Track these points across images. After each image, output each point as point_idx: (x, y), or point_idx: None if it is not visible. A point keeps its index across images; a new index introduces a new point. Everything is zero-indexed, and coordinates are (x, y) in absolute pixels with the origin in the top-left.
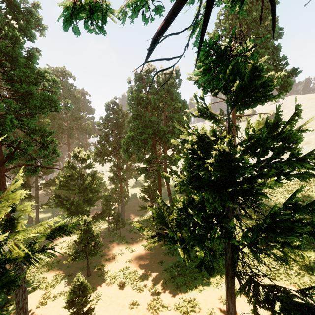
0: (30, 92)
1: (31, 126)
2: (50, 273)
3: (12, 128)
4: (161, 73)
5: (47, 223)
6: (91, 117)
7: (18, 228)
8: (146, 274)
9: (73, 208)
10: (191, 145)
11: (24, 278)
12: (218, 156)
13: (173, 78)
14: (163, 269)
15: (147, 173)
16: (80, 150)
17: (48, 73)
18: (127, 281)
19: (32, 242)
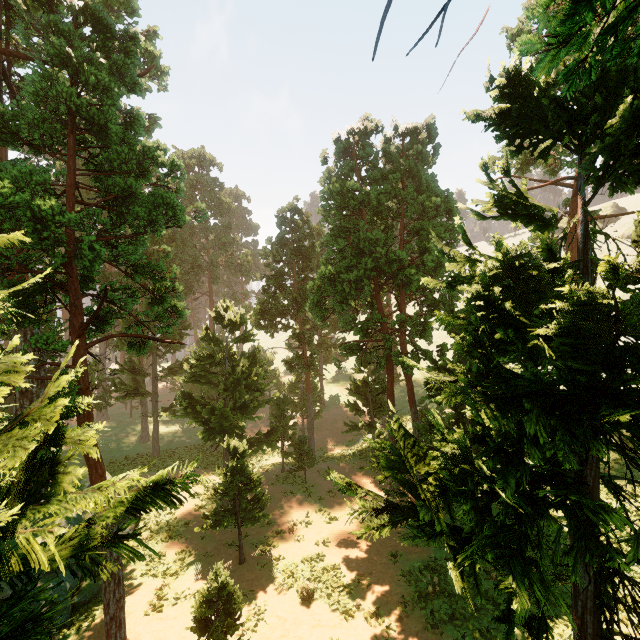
0: (130, 191)
1: (132, 259)
2: (172, 545)
3: (95, 263)
4: (393, 135)
5: (111, 485)
6: (252, 241)
7: (64, 483)
8: (360, 579)
9: (214, 421)
10: (482, 287)
11: (119, 559)
12: (571, 317)
13: (422, 142)
14: (399, 574)
15: (363, 354)
16: (228, 306)
17: (164, 152)
18: (319, 589)
19: (94, 517)
